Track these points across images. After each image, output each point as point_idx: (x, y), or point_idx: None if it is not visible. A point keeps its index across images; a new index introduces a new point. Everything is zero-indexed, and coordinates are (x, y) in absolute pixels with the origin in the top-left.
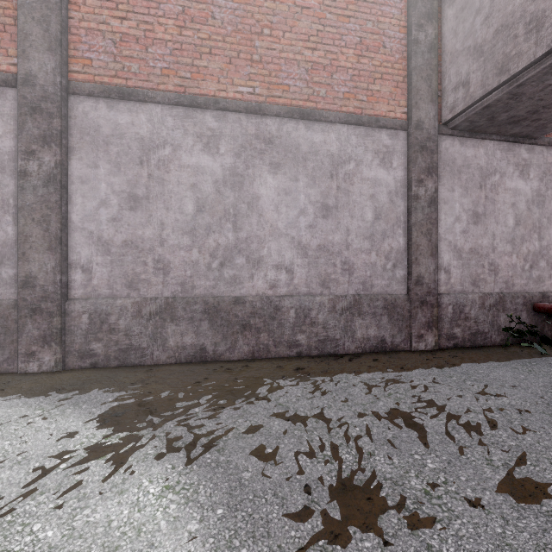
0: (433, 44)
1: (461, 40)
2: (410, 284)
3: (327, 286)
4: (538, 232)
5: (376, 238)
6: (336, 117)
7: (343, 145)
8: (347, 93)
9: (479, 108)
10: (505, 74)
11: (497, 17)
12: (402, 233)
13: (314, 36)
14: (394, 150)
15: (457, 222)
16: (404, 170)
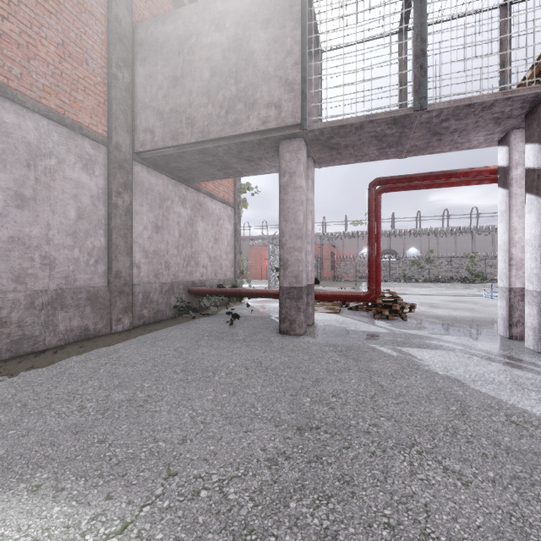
0: (129, 87)
1: (149, 98)
2: (111, 277)
3: (23, 282)
4: (191, 243)
5: (79, 236)
6: (35, 106)
7: (43, 138)
8: (48, 87)
9: (161, 154)
10: (176, 141)
11: (171, 101)
12: (104, 234)
13: (4, 3)
14: (97, 160)
15: (145, 230)
16: (106, 180)
